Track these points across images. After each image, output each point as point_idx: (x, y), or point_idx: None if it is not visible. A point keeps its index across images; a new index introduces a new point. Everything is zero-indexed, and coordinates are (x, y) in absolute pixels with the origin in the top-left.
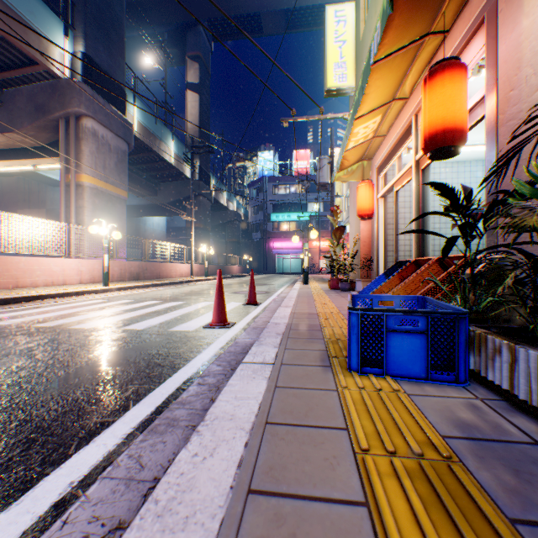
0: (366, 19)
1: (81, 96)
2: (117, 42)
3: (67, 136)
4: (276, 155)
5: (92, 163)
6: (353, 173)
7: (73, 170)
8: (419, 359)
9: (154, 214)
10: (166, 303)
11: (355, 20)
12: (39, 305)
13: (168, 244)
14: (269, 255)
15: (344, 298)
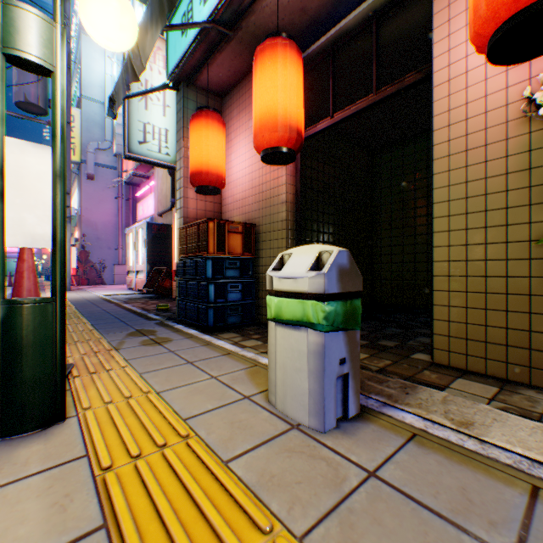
0: None
1: None
2: None
3: None
4: None
5: None
6: None
7: None
8: None
9: None
10: None
11: None
12: None
13: None
14: None
15: None
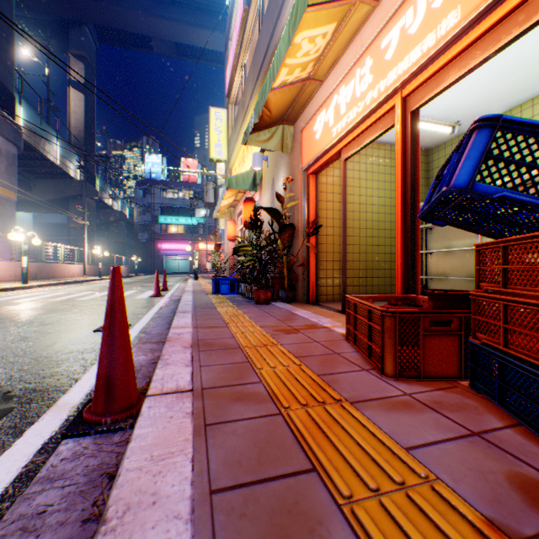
0: (232, 134)
1: None
2: (7, 49)
3: None
4: (164, 160)
5: None
6: (226, 214)
7: None
8: (228, 290)
9: (25, 210)
10: (104, 292)
11: (227, 121)
12: (0, 296)
13: (62, 246)
14: (157, 256)
15: None
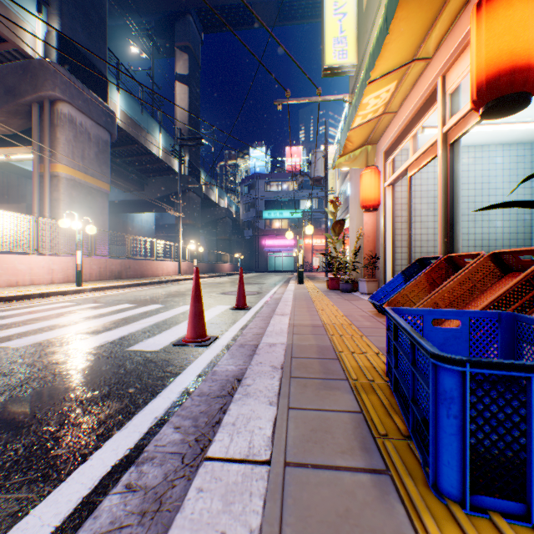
0: None
1: (56, 78)
2: (97, 23)
3: (41, 122)
4: (268, 152)
5: (69, 152)
6: (356, 159)
7: (47, 159)
8: None
9: (141, 210)
10: (141, 306)
11: None
12: None
13: (154, 240)
14: (261, 253)
15: (349, 302)
